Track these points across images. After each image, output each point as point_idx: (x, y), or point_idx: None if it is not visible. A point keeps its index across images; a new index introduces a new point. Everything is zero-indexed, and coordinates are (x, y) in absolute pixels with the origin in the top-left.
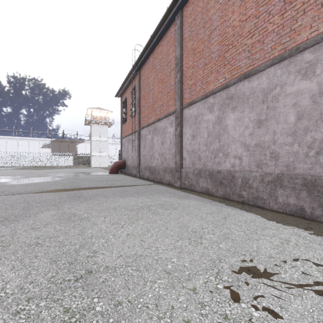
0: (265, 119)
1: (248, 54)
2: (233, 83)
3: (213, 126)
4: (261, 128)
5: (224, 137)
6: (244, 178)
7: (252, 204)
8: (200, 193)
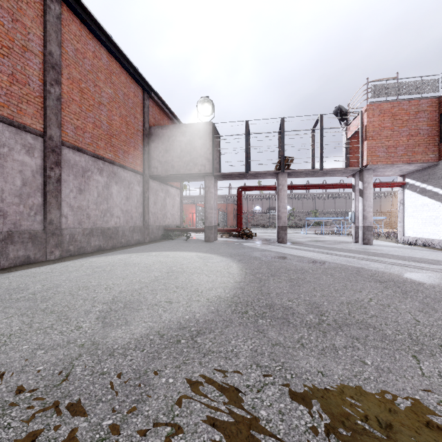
0: None
1: None
2: None
3: None
4: None
5: None
6: None
7: None
8: None
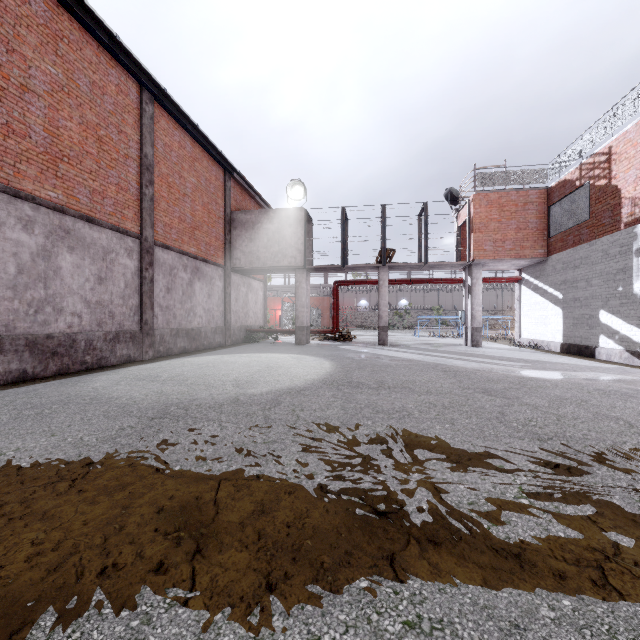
0: (105, 278)
1: (89, 195)
2: (74, 215)
3: (34, 259)
4: (102, 286)
5: (56, 283)
6: (88, 340)
7: (97, 367)
8: (11, 385)
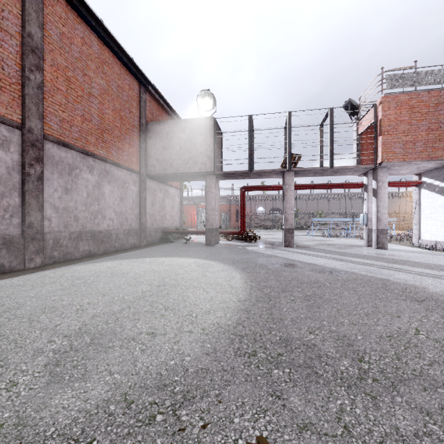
0: None
1: None
2: None
3: None
4: None
5: None
6: None
7: None
8: None
